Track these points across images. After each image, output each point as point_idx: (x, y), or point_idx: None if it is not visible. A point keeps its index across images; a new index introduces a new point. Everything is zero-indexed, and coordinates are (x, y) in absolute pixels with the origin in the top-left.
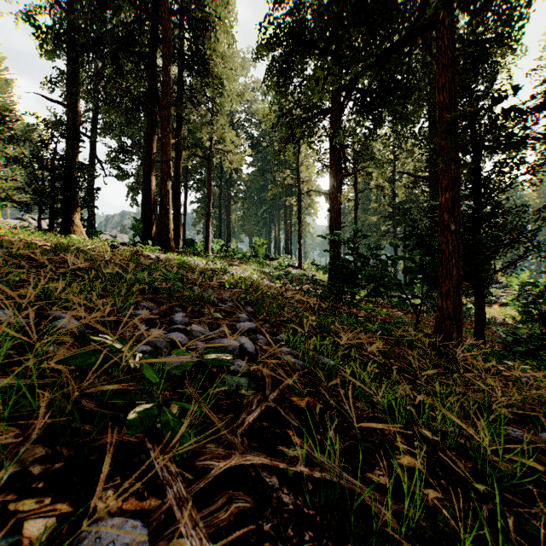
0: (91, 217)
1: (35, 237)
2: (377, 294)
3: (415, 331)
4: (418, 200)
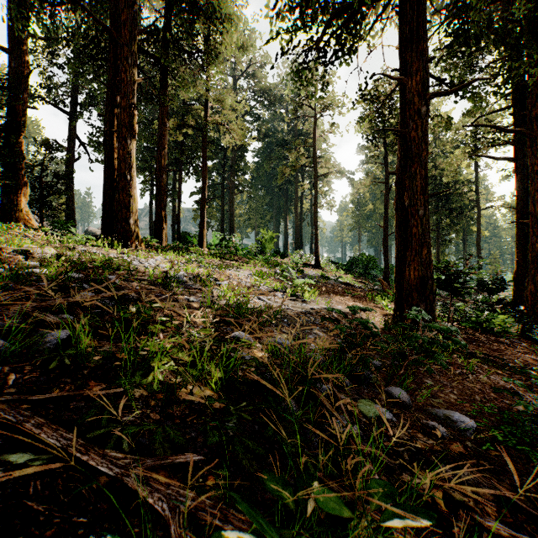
0: (70, 208)
1: None
2: None
3: None
4: (454, 186)
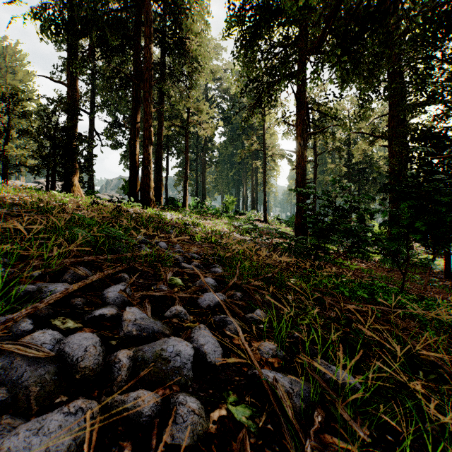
0: (91, 180)
1: (23, 194)
2: (358, 251)
3: (401, 292)
4: (371, 161)
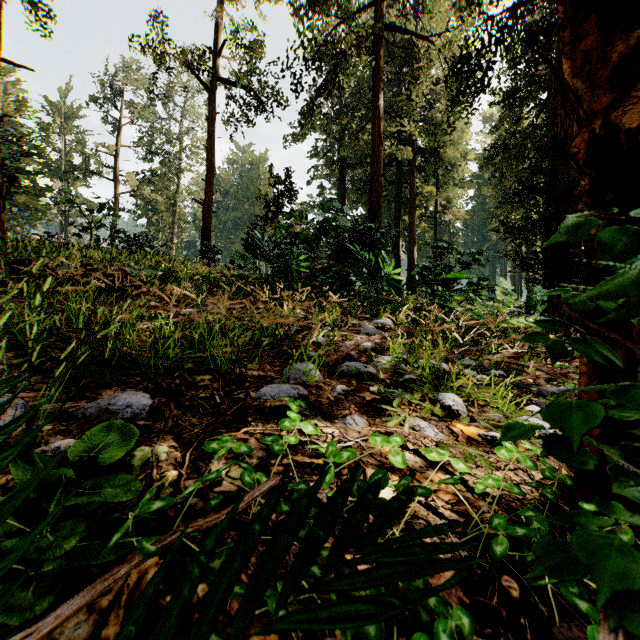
0: None
1: None
2: None
3: None
4: None
